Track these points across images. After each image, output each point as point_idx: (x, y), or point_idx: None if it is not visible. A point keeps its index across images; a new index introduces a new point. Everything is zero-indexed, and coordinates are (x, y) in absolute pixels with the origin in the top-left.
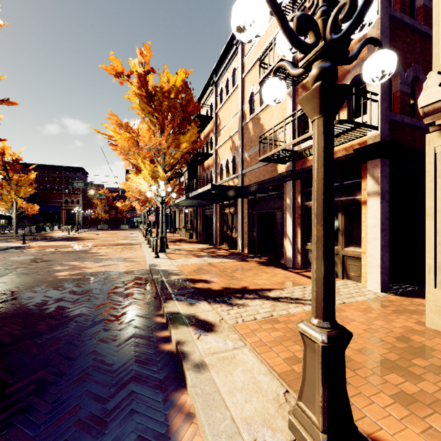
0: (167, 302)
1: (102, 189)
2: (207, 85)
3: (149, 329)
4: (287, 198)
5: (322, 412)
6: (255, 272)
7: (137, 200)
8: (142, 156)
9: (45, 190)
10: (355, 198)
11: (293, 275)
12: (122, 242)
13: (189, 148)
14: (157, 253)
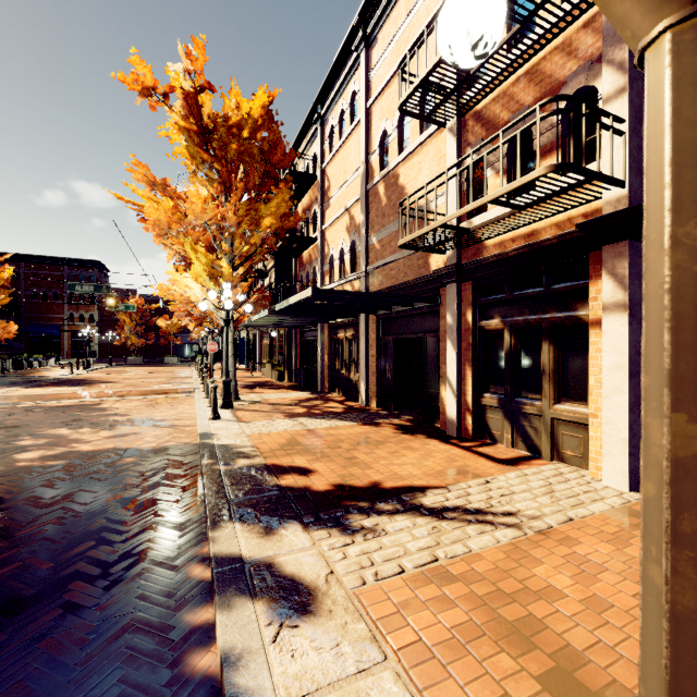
0: (219, 528)
1: (133, 297)
2: (307, 123)
3: (169, 603)
4: (448, 313)
5: None
6: (393, 448)
7: (188, 317)
8: (194, 238)
9: (33, 298)
10: (575, 314)
11: (462, 453)
12: (162, 389)
13: (275, 227)
14: (216, 412)
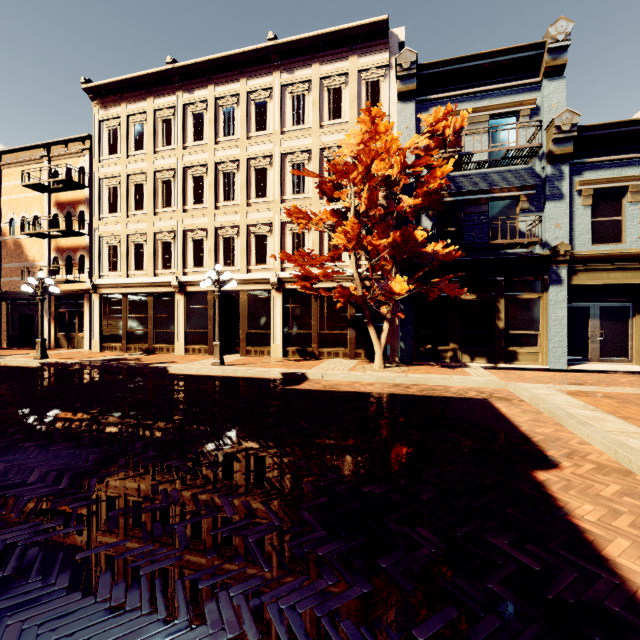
0: None
1: None
2: None
3: None
4: (45, 306)
5: (40, 352)
6: (19, 351)
7: None
8: None
9: None
10: (83, 310)
11: (48, 350)
12: None
13: None
14: None
